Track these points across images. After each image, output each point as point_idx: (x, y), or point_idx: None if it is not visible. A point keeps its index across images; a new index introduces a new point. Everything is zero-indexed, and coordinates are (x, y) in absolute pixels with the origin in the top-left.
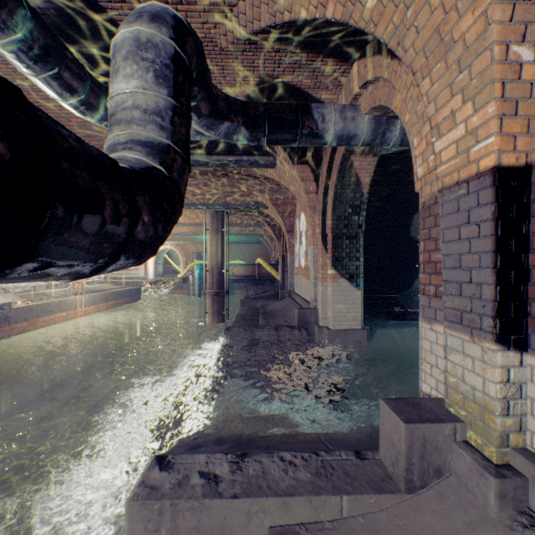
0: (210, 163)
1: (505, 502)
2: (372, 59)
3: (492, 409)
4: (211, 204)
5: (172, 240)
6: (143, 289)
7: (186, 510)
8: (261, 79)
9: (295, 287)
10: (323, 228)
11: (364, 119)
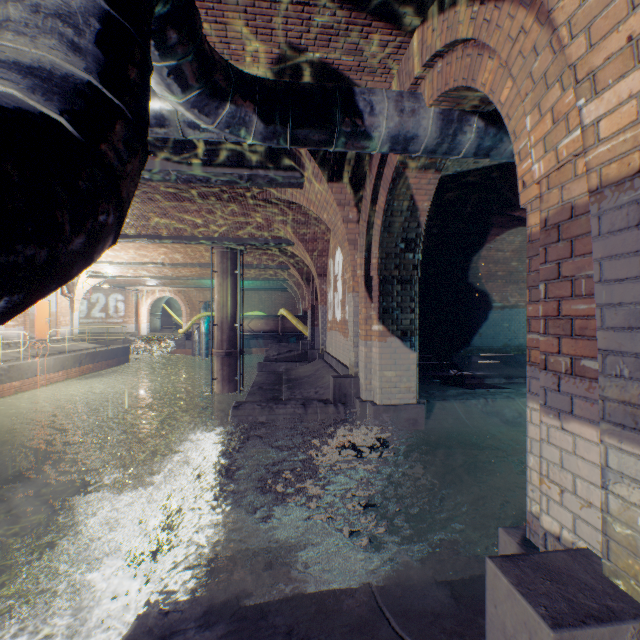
0: (213, 178)
1: None
2: (446, 15)
3: None
4: (218, 238)
5: (172, 285)
6: (133, 348)
7: None
8: (282, 51)
9: (328, 346)
10: (366, 269)
11: (428, 112)
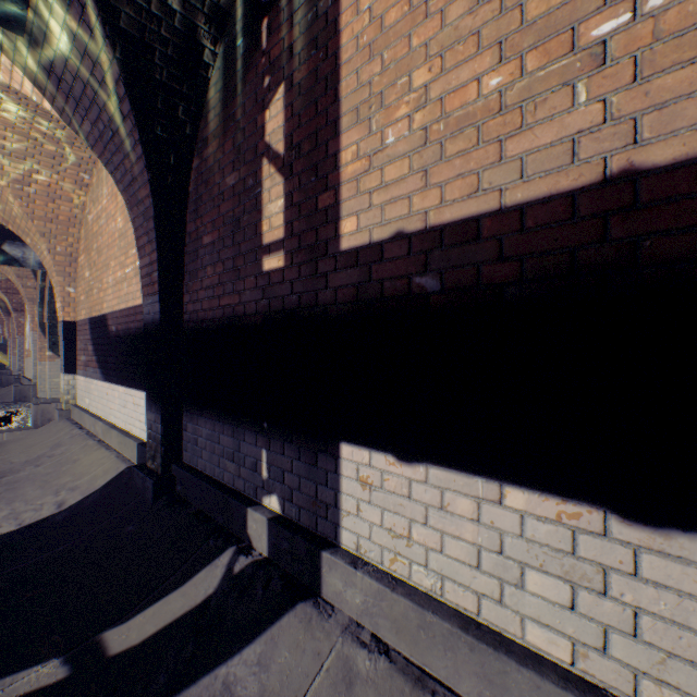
0: None
1: (64, 417)
2: None
3: (65, 393)
4: None
5: None
6: None
7: None
8: None
9: (27, 371)
10: (42, 318)
11: None
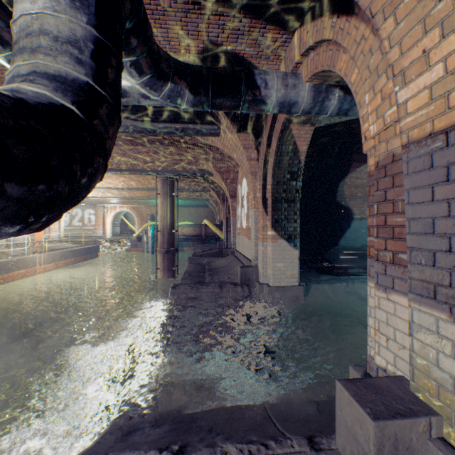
0: (158, 130)
1: None
2: (315, 23)
3: None
4: (161, 170)
5: (128, 203)
6: (101, 247)
7: None
8: (205, 45)
9: (237, 246)
10: (263, 192)
11: (304, 86)
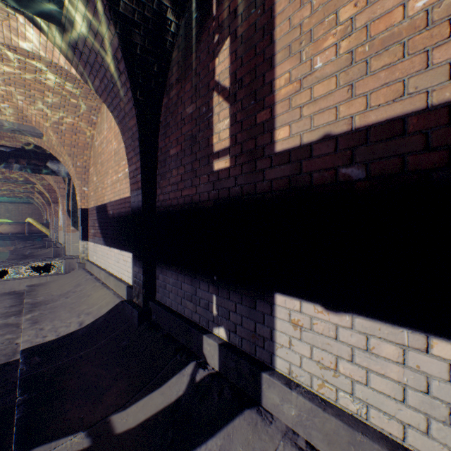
0: None
1: (81, 267)
2: None
3: (82, 253)
4: None
5: None
6: None
7: (1, 284)
8: (27, 143)
9: (60, 239)
10: (68, 207)
11: None
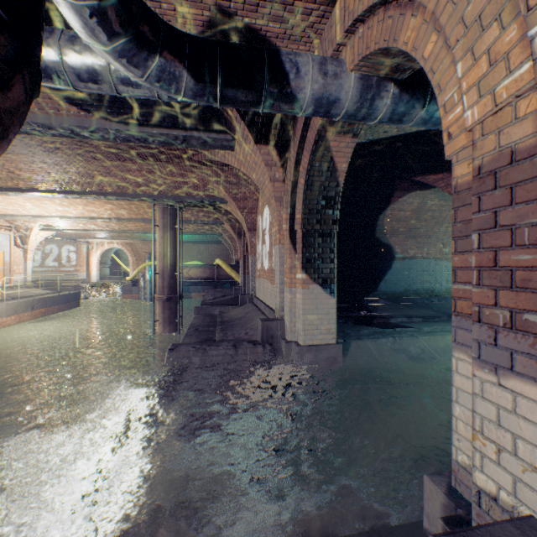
0: (150, 138)
1: None
2: None
3: None
4: (159, 195)
5: (119, 238)
6: (84, 294)
7: None
8: (212, 14)
9: (257, 292)
10: (291, 223)
11: (349, 77)
